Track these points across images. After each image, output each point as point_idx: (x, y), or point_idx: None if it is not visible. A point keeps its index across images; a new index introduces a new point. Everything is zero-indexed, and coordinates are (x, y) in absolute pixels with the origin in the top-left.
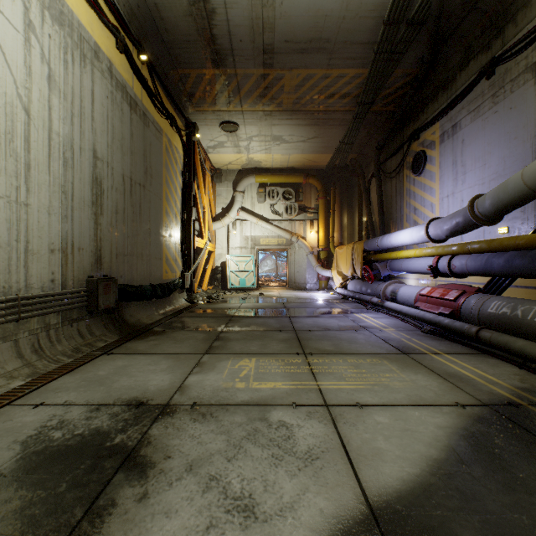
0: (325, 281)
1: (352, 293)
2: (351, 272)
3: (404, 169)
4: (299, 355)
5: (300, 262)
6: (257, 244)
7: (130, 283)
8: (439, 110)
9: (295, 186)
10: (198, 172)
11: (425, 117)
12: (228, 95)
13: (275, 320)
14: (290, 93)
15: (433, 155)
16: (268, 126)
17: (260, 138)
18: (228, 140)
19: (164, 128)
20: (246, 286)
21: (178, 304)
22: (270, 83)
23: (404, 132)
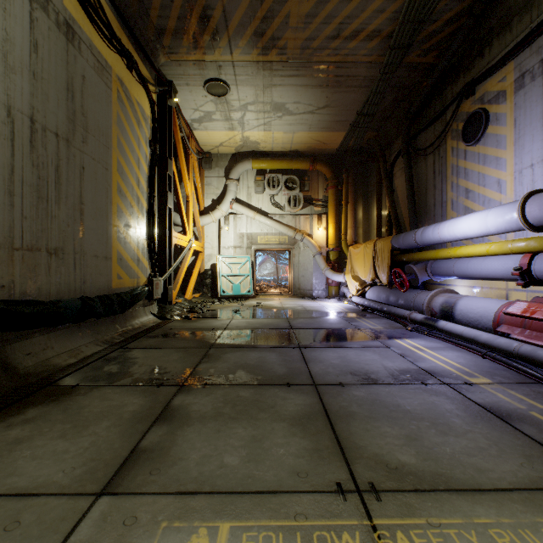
0: (336, 288)
1: (376, 304)
2: (371, 277)
3: (449, 140)
4: (346, 501)
5: (305, 264)
6: (254, 242)
7: (29, 297)
8: (513, 43)
9: (299, 174)
10: (178, 149)
11: (487, 61)
12: (211, 31)
13: (277, 355)
14: (297, 29)
15: (502, 111)
16: (267, 88)
17: (258, 107)
18: (216, 109)
19: (115, 67)
20: (241, 294)
21: (141, 322)
22: (270, 9)
23: (447, 91)
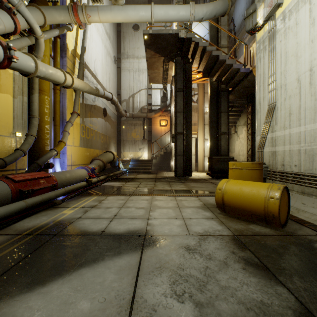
0: None
1: None
2: None
3: None
4: None
5: None
6: None
7: None
8: None
9: None
10: None
11: None
12: None
13: None
14: None
15: None
16: None
17: None
18: None
19: None
20: None
21: None
22: None
23: None
